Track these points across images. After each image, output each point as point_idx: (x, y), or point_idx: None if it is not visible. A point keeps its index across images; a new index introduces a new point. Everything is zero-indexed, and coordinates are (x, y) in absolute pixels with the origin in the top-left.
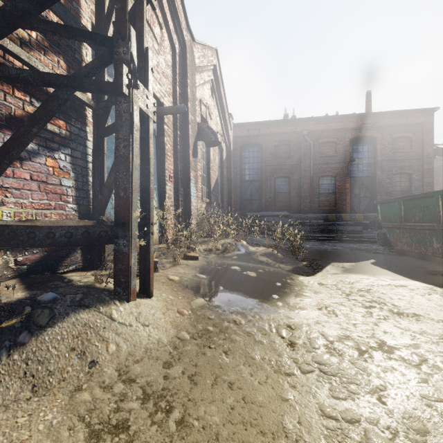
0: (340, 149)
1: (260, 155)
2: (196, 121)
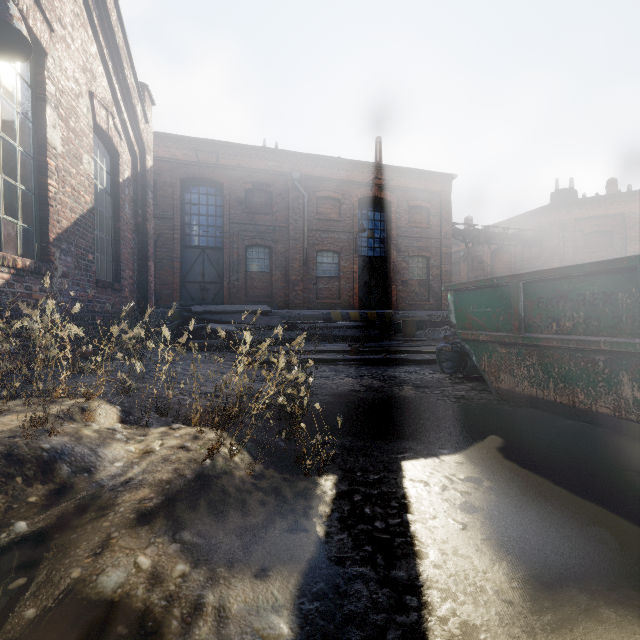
0: (346, 211)
1: (220, 203)
2: None
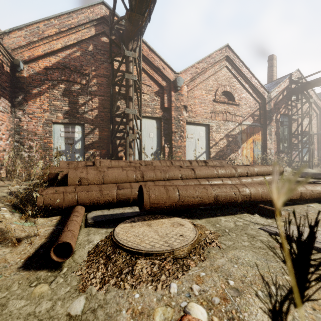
0: None
1: None
2: None
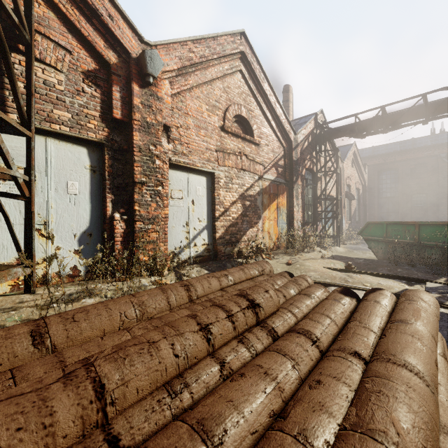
0: None
1: (397, 176)
2: (344, 193)
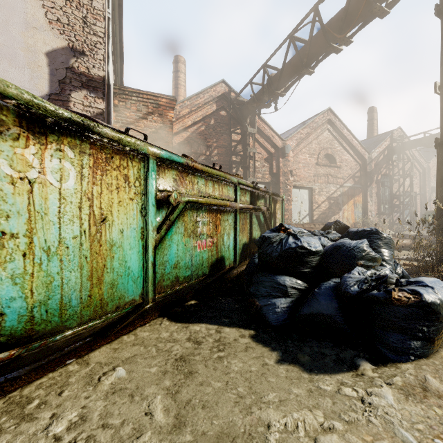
0: None
1: None
2: (430, 189)
